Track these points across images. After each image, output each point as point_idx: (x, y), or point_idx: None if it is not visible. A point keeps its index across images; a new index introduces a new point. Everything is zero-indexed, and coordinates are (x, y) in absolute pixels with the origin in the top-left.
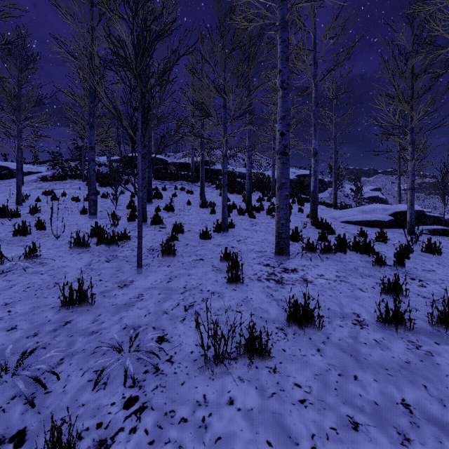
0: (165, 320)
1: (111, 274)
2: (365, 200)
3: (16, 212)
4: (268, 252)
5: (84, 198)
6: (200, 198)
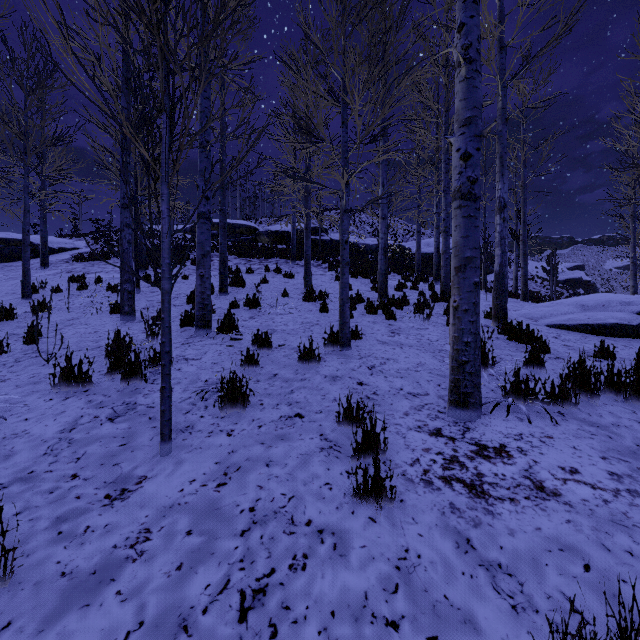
0: None
1: (105, 457)
2: (560, 285)
3: (9, 312)
4: (432, 395)
5: None
6: (305, 286)
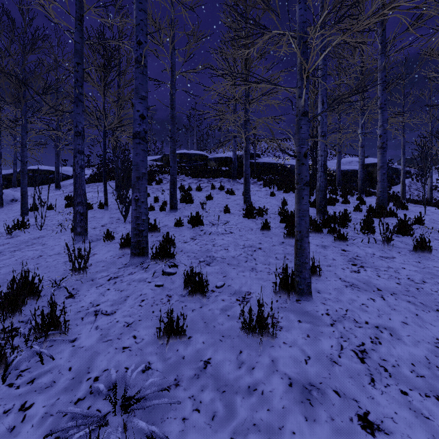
0: None
1: None
2: None
3: None
4: None
5: (97, 204)
6: (244, 202)
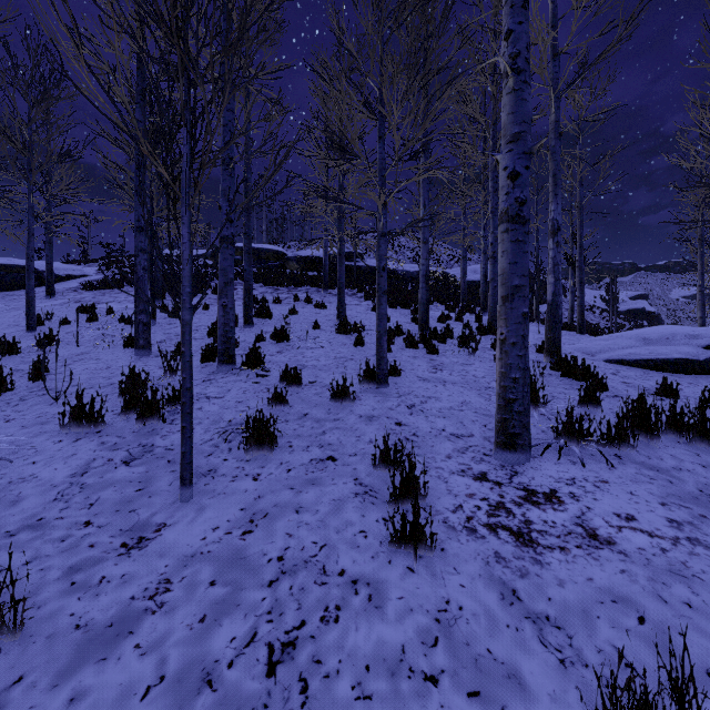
0: None
1: (121, 503)
2: (620, 316)
3: (12, 345)
4: (477, 437)
5: None
6: (338, 317)
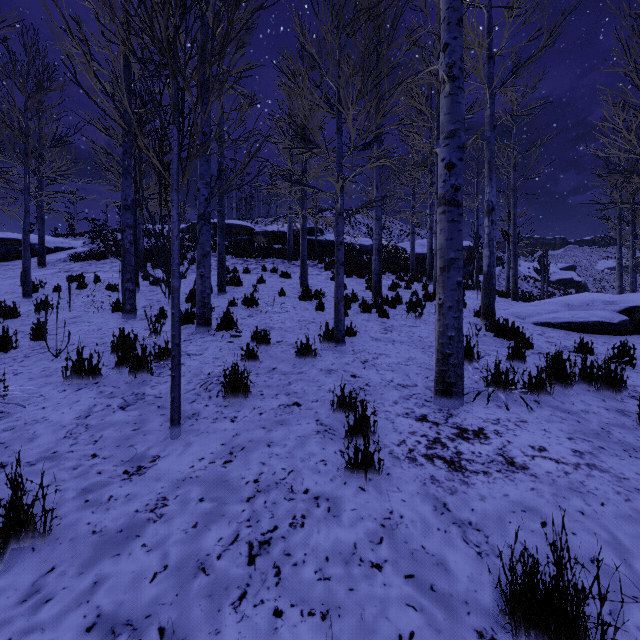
0: (197, 598)
1: (120, 440)
2: (552, 285)
3: (12, 310)
4: (420, 386)
5: None
6: (301, 285)
